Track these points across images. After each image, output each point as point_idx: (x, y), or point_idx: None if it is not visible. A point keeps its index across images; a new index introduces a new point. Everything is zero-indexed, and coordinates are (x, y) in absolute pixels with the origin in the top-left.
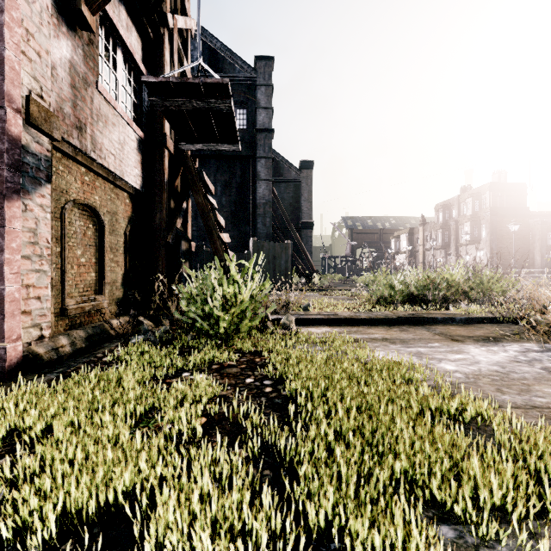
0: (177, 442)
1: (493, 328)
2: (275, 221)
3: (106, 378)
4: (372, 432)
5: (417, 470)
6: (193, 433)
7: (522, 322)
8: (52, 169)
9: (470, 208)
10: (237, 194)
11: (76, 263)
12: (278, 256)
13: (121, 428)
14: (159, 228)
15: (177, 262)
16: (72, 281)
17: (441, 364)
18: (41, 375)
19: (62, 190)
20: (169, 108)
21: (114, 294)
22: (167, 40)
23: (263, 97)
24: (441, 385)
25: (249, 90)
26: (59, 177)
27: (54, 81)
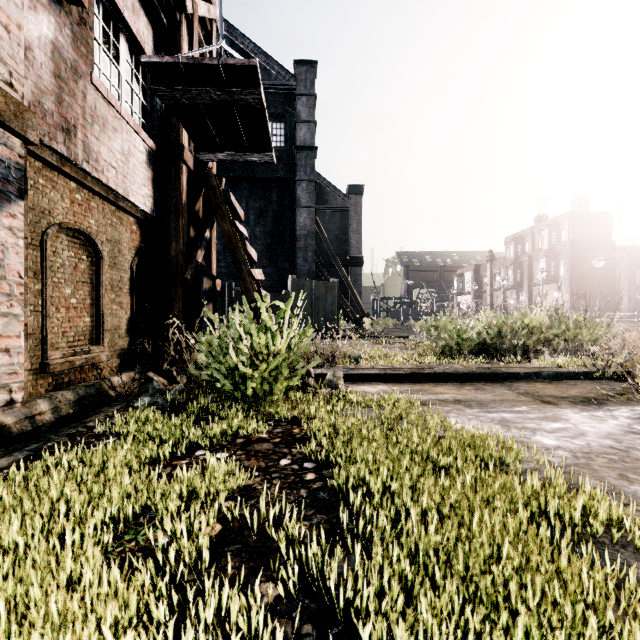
0: (175, 570)
1: (590, 386)
2: (319, 256)
3: (89, 461)
4: (465, 556)
5: (549, 637)
6: (200, 552)
7: (636, 380)
8: (26, 181)
9: (546, 242)
10: (273, 223)
11: (63, 304)
12: (322, 298)
13: (88, 552)
14: (175, 262)
15: (198, 303)
16: (58, 327)
17: (536, 437)
18: (6, 455)
19: (43, 210)
20: (179, 100)
21: (117, 344)
22: (185, 28)
23: (304, 109)
24: (543, 468)
25: (287, 101)
26: (39, 193)
27: (30, 66)
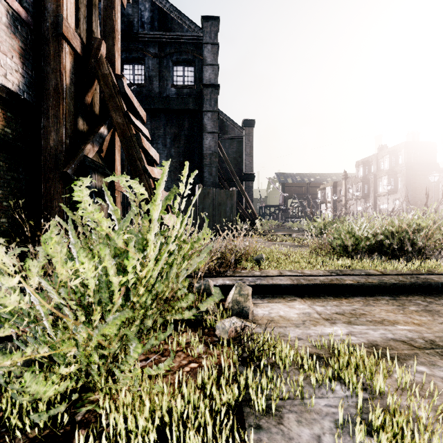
0: None
1: None
2: (221, 173)
3: None
4: None
5: None
6: None
7: None
8: None
9: (387, 164)
10: (185, 145)
11: None
12: (223, 203)
13: None
14: (54, 153)
15: None
16: None
17: None
18: None
19: None
20: None
21: None
22: None
23: (209, 55)
24: None
25: (196, 49)
26: None
27: None
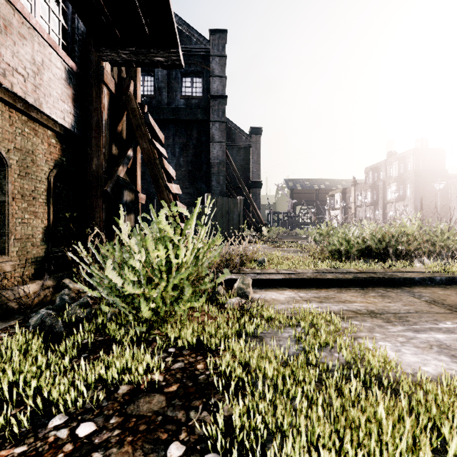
0: None
1: None
2: (228, 181)
3: None
4: None
5: None
6: None
7: None
8: None
9: (396, 171)
10: (193, 154)
11: None
12: (231, 211)
13: None
14: (96, 175)
15: (118, 214)
16: None
17: None
18: None
19: None
20: None
21: (30, 253)
22: None
23: (217, 67)
24: None
25: (204, 61)
26: None
27: None
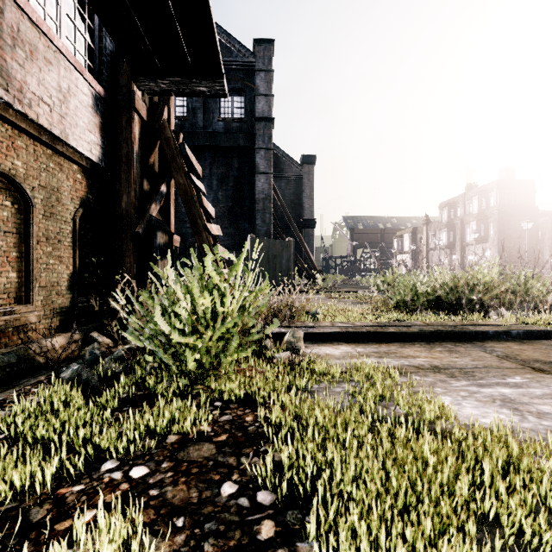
0: None
1: None
2: (276, 219)
3: None
4: None
5: None
6: None
7: None
8: None
9: (476, 207)
10: (234, 188)
11: None
12: (279, 255)
13: None
14: (126, 215)
15: (151, 258)
16: None
17: None
18: None
19: None
20: None
21: (54, 302)
22: None
23: (262, 83)
24: None
25: (247, 76)
26: None
27: None
